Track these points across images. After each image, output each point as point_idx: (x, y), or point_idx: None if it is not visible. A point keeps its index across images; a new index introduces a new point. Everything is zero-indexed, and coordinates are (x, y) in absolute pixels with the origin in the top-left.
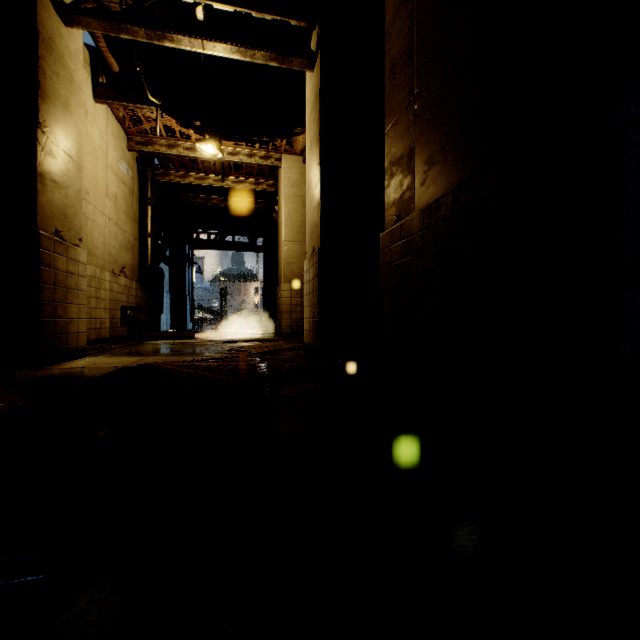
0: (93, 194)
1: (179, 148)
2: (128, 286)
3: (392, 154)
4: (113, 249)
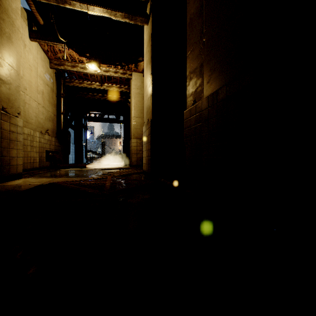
0: (29, 90)
1: (78, 67)
2: (50, 140)
3: (190, 67)
4: (41, 120)
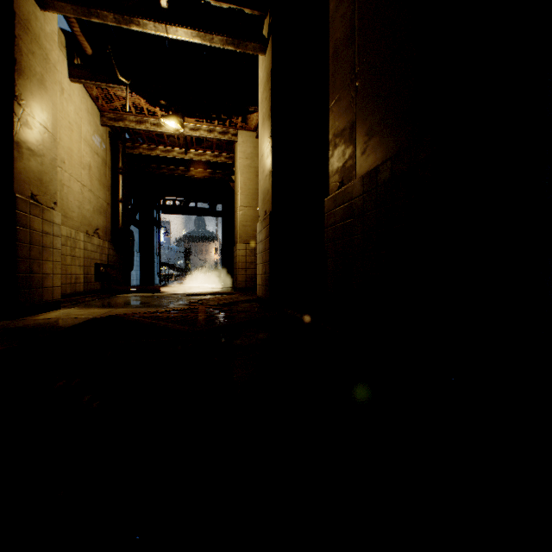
0: (69, 163)
1: (147, 124)
2: (101, 246)
3: (335, 127)
4: (87, 213)
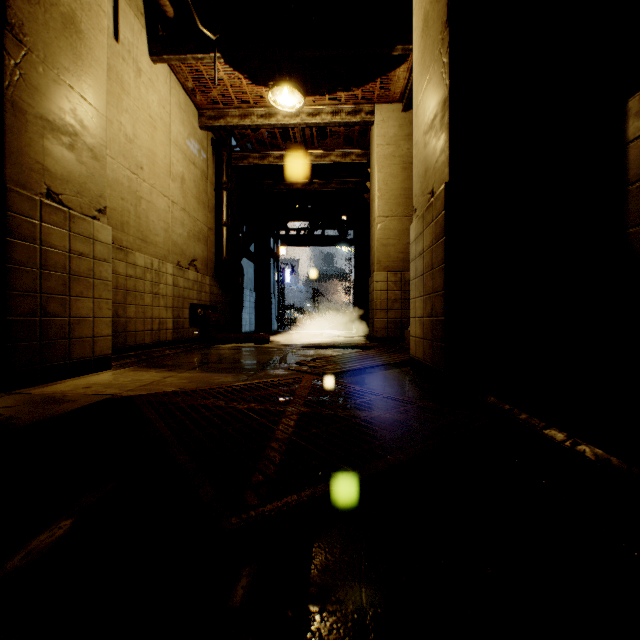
0: (149, 170)
1: (252, 117)
2: (199, 281)
3: None
4: (179, 238)
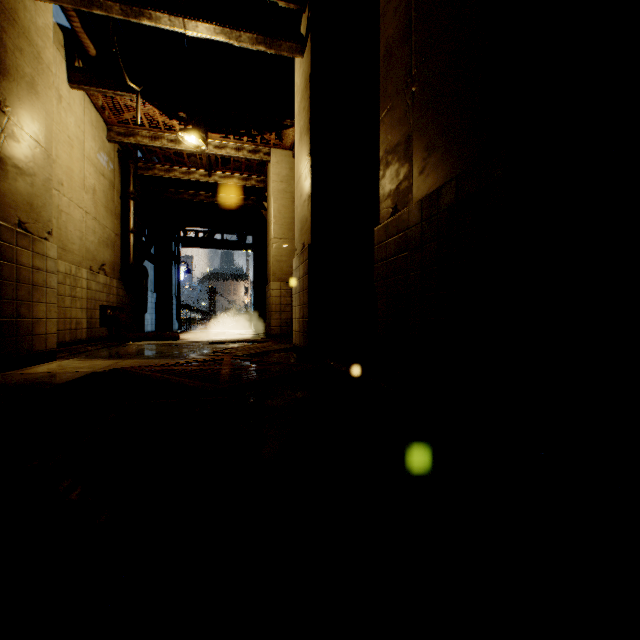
0: (68, 185)
1: (163, 140)
2: (108, 284)
3: (387, 142)
4: (91, 245)
